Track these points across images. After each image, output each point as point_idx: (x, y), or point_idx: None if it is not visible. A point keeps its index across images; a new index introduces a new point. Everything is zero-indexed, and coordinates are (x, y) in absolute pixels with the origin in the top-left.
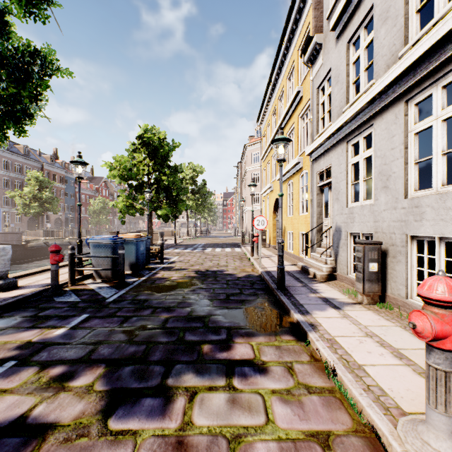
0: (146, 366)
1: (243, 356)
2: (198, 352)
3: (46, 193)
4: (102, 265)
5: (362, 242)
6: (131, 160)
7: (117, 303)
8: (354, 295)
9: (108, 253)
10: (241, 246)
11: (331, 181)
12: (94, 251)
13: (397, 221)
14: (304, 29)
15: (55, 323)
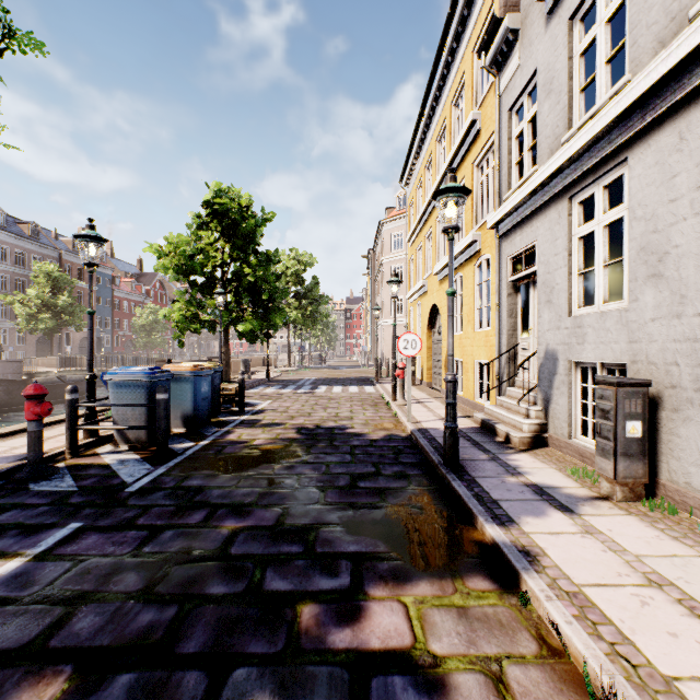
0: (166, 671)
1: (388, 639)
2: (288, 628)
3: (64, 297)
4: (129, 419)
5: (612, 381)
6: (195, 243)
7: (144, 495)
8: (591, 480)
9: (140, 399)
10: (375, 383)
11: (536, 270)
12: (115, 394)
13: (683, 340)
14: (484, 13)
15: (7, 545)
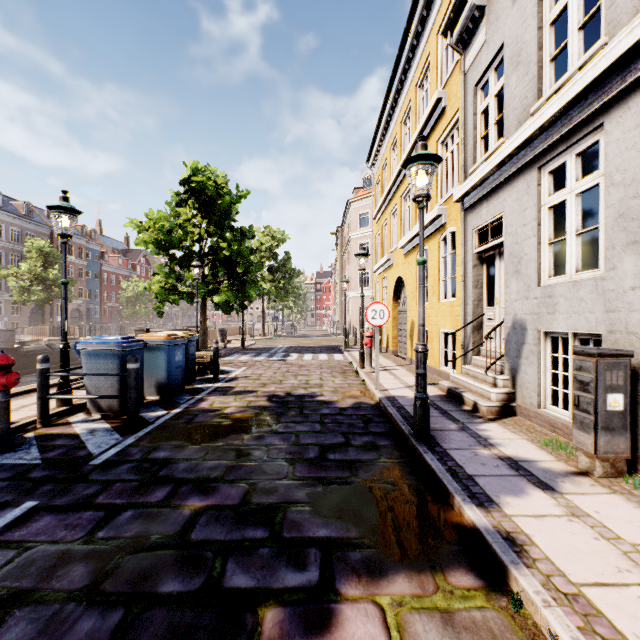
0: None
1: None
2: None
3: (55, 271)
4: (101, 388)
5: (593, 352)
6: (174, 219)
7: (108, 469)
8: (566, 453)
9: (113, 368)
10: (344, 351)
11: (503, 241)
12: (88, 363)
13: None
14: None
15: None
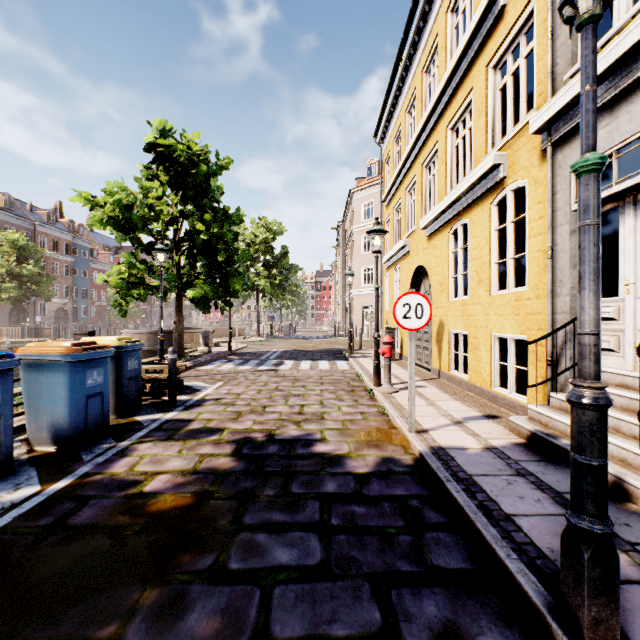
0: None
1: None
2: None
3: (30, 266)
4: None
5: None
6: (144, 198)
7: None
8: None
9: None
10: (349, 358)
11: None
12: None
13: None
14: None
15: None
